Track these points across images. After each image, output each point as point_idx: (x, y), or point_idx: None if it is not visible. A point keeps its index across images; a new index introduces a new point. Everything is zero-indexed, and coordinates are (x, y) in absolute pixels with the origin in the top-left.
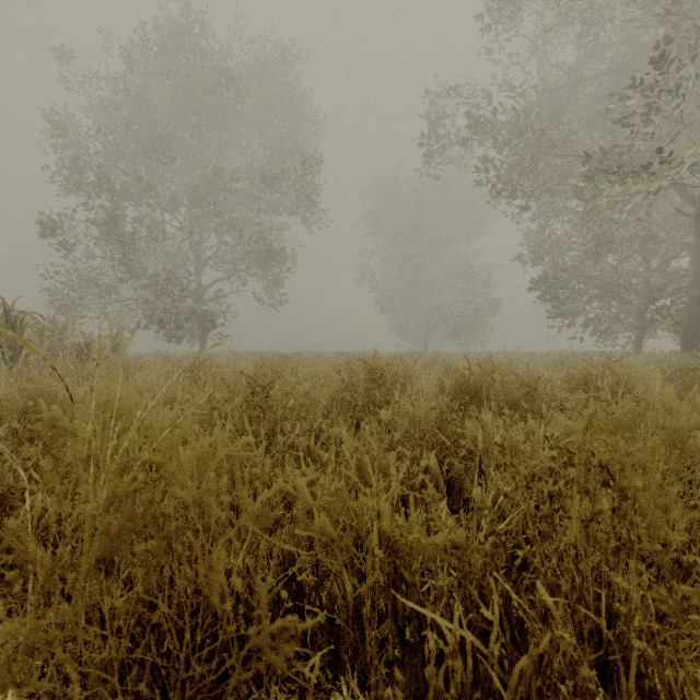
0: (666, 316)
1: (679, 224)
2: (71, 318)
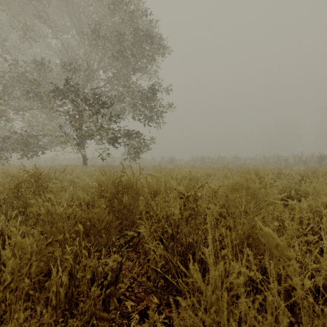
0: None
1: None
2: None
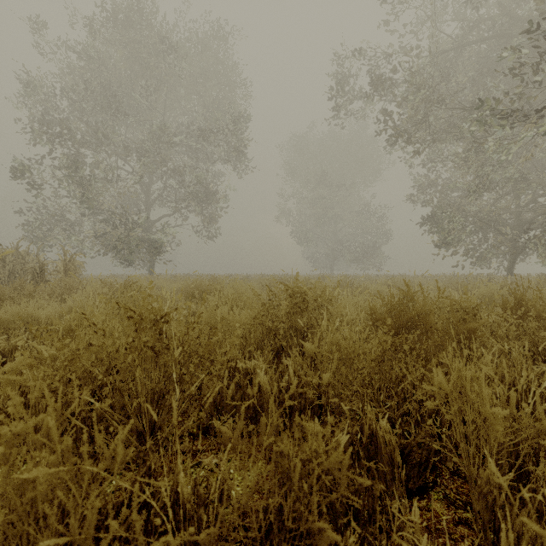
0: (538, 244)
1: (545, 169)
2: (42, 247)
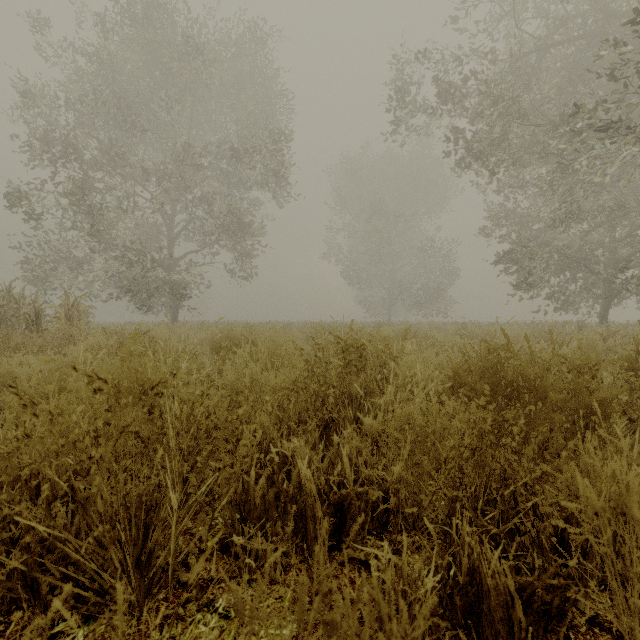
0: (638, 286)
1: None
2: (44, 289)
